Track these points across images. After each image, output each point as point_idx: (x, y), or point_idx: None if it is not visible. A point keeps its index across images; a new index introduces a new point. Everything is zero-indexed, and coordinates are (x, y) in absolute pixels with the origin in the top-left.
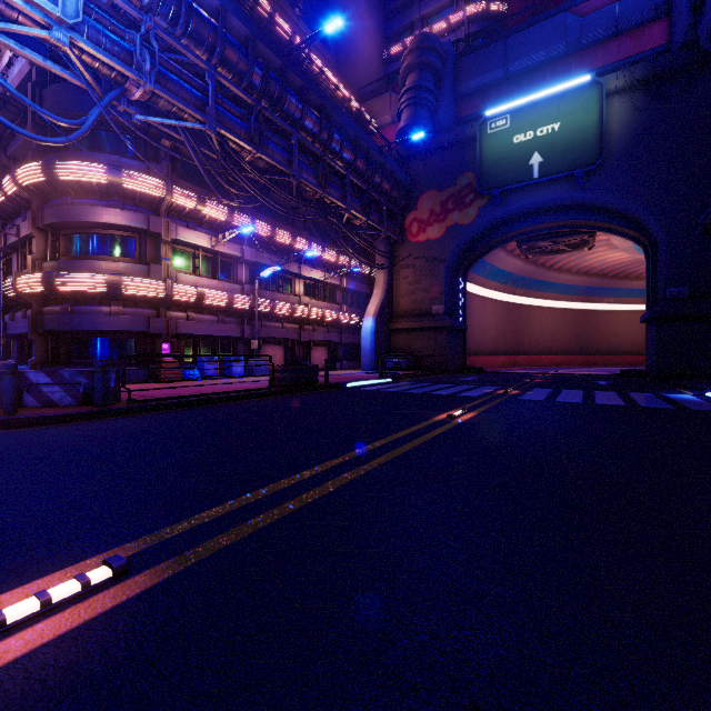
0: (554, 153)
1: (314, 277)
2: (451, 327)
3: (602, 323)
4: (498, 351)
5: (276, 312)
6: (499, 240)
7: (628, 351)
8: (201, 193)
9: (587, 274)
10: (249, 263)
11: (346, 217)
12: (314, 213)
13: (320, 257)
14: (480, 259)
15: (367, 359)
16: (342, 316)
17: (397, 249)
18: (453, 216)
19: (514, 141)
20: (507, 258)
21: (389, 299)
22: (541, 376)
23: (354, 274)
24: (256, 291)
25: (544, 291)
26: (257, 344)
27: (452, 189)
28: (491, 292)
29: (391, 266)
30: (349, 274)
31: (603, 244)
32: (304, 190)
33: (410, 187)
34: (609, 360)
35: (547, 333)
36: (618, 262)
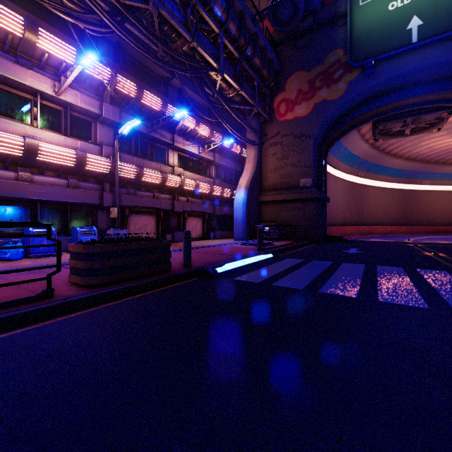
0: (437, 13)
1: (188, 149)
2: (319, 198)
3: (421, 200)
4: (345, 222)
5: (144, 180)
6: (360, 119)
7: (441, 222)
8: (39, 25)
9: (414, 160)
10: (112, 125)
11: (218, 82)
12: (188, 88)
13: (194, 130)
14: (338, 140)
15: (239, 229)
16: (216, 188)
17: (265, 128)
18: (321, 92)
19: (389, 8)
20: (359, 141)
21: (259, 174)
22: (417, 246)
23: (227, 153)
24: (115, 152)
25: (379, 174)
26: (115, 213)
27: (320, 67)
28: (340, 173)
29: (261, 143)
30: (222, 153)
31: (445, 128)
32: (171, 37)
33: (278, 69)
34: (427, 229)
35: (380, 208)
36: (443, 149)
